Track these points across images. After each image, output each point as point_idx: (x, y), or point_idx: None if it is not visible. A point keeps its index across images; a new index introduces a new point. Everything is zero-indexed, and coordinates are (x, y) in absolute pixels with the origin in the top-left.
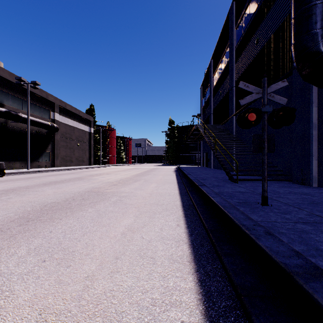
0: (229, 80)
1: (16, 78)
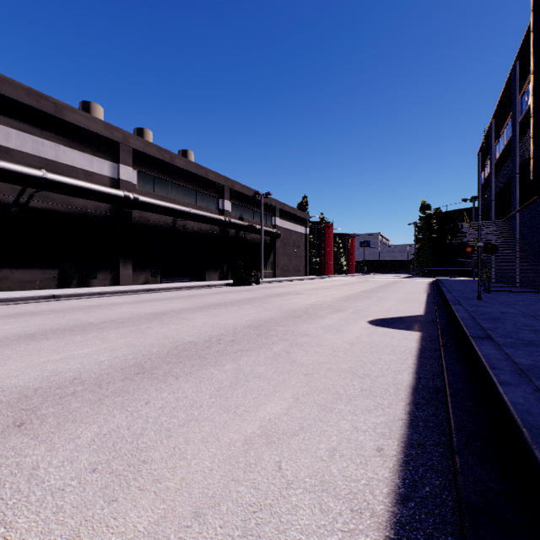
0: (511, 163)
1: (255, 193)
